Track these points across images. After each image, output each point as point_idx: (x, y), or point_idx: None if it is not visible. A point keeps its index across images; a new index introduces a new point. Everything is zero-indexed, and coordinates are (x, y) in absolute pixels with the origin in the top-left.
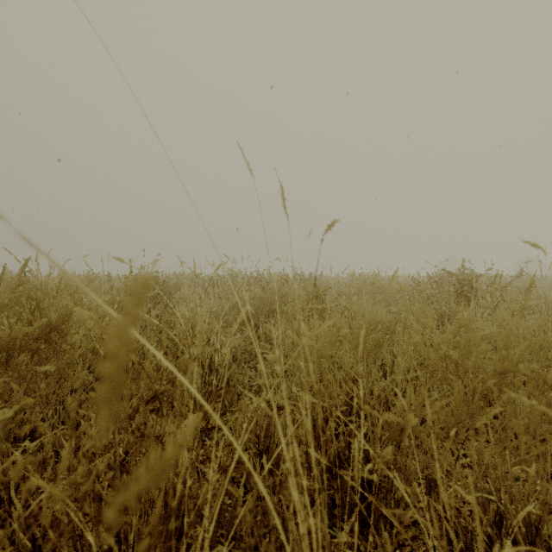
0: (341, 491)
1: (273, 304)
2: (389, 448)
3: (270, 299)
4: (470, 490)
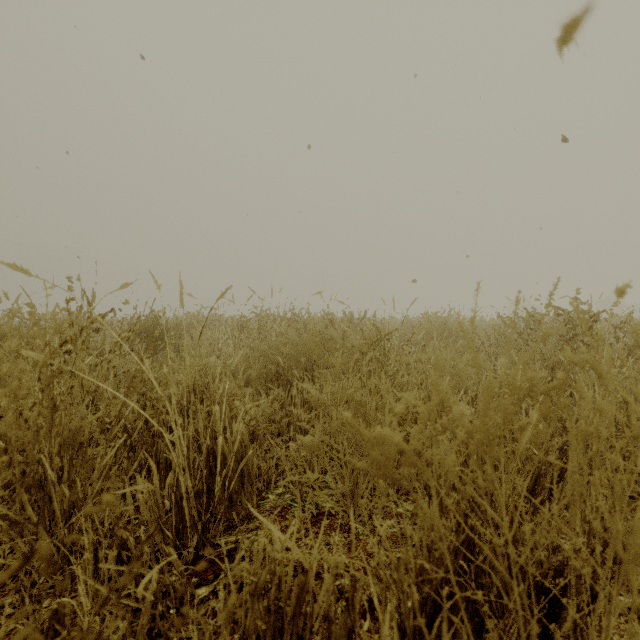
0: None
1: (314, 352)
2: None
3: (309, 346)
4: None
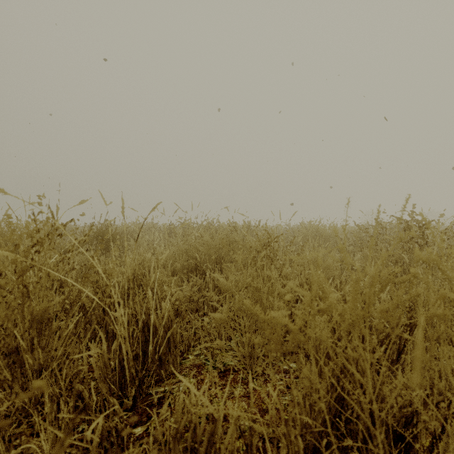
0: None
1: (222, 250)
2: None
3: (219, 246)
4: None
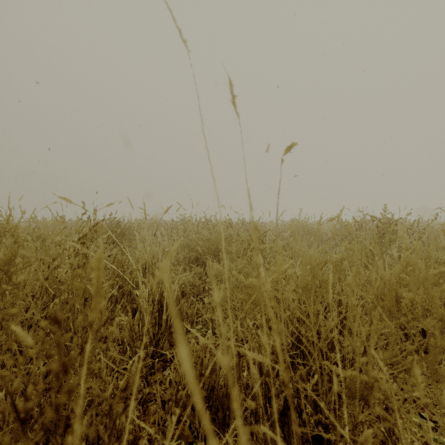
0: (290, 439)
1: (219, 244)
2: (370, 430)
3: (216, 240)
4: (415, 429)
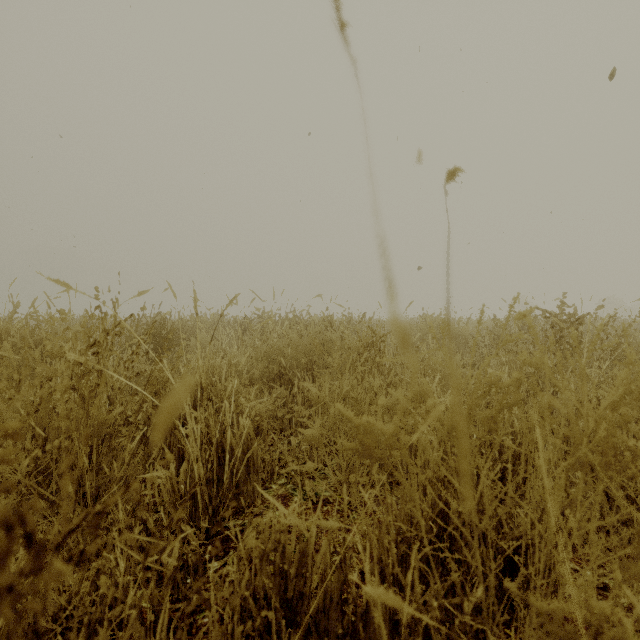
0: None
1: (314, 353)
2: None
3: (309, 347)
4: None
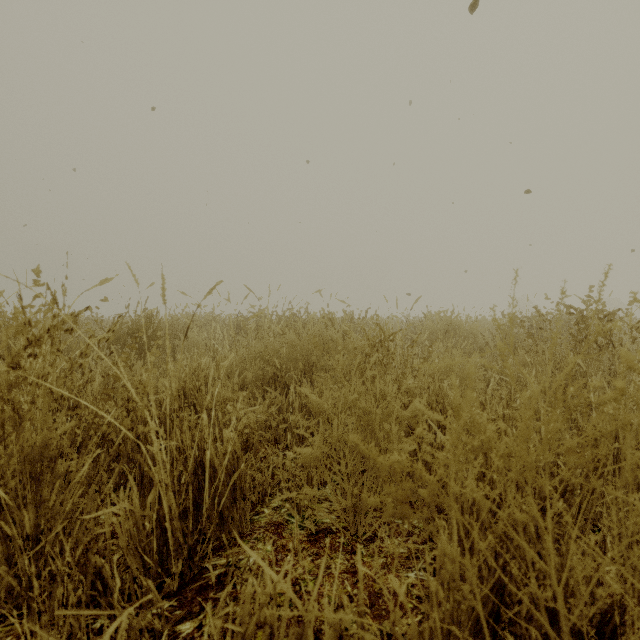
0: None
1: (313, 353)
2: None
3: (308, 347)
4: None
